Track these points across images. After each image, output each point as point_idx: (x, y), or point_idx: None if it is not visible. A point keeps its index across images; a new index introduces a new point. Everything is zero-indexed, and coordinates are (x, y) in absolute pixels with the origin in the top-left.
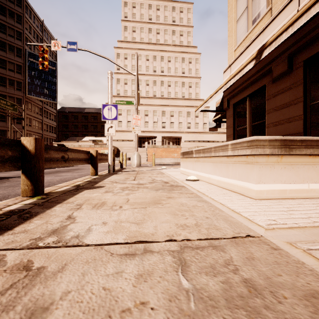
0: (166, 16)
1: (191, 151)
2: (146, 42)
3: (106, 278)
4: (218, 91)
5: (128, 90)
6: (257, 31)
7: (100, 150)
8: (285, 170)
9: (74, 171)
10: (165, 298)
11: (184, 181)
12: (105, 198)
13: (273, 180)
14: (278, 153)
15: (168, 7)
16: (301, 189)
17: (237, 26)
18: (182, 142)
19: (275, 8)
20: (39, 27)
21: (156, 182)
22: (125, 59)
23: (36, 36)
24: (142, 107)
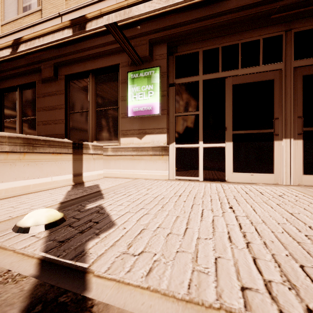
0: None
1: None
2: None
3: None
4: None
5: None
6: (29, 23)
7: None
8: (28, 166)
9: None
10: None
11: None
12: None
13: (15, 178)
14: (21, 150)
15: None
16: (45, 182)
17: None
18: None
19: (45, 13)
20: None
21: None
22: None
23: None
24: None
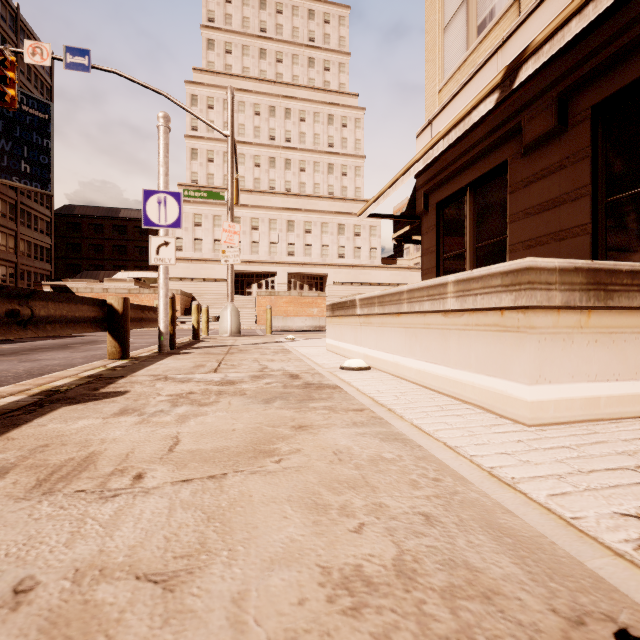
0: (297, 28)
1: (351, 301)
2: (255, 77)
3: None
4: (410, 170)
5: (216, 174)
6: (489, 48)
7: (154, 299)
8: (596, 347)
9: (79, 348)
10: None
11: (336, 372)
12: (107, 436)
13: (571, 374)
14: (582, 303)
15: (300, 9)
16: (632, 395)
17: (444, 39)
18: (328, 286)
19: None
20: (7, 20)
21: (270, 376)
22: (210, 109)
23: (1, 40)
24: (246, 212)
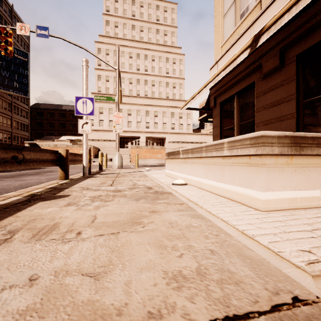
0: (150, 14)
1: (177, 151)
2: (129, 39)
3: None
4: (206, 86)
5: (110, 88)
6: (246, 26)
7: (79, 150)
8: (295, 173)
9: (44, 174)
10: None
11: (170, 186)
12: (62, 215)
13: (283, 187)
14: (288, 152)
15: (152, 5)
16: (313, 197)
17: (224, 21)
18: (166, 143)
19: (265, 0)
20: (7, 12)
21: (138, 188)
22: (107, 55)
23: (4, 22)
24: (125, 106)
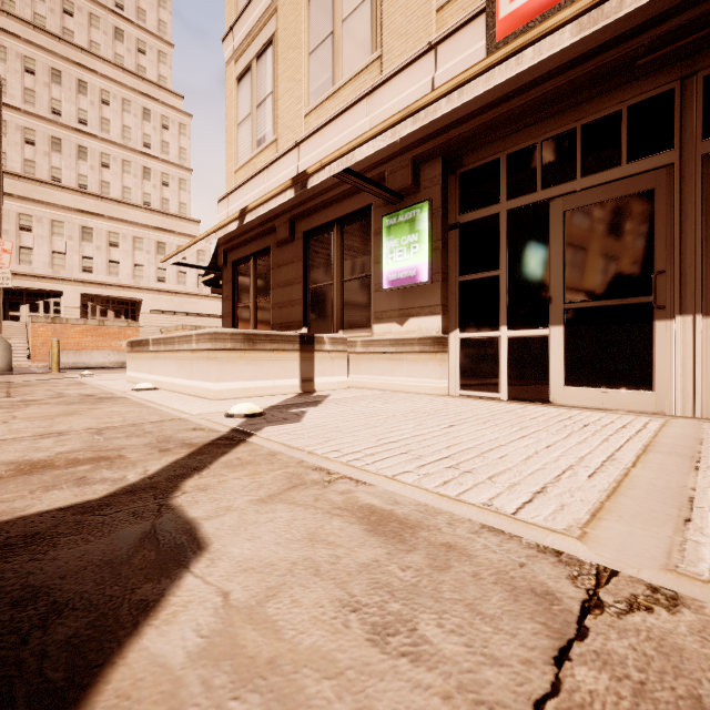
0: None
1: (146, 340)
2: (26, 19)
3: (25, 445)
4: (198, 243)
5: None
6: (263, 162)
7: None
8: (249, 366)
9: None
10: (82, 442)
11: (128, 392)
12: None
13: (236, 378)
14: (242, 348)
15: None
16: (266, 386)
17: (238, 133)
18: (143, 314)
19: (281, 143)
20: None
21: (68, 396)
22: None
23: None
24: (8, 203)
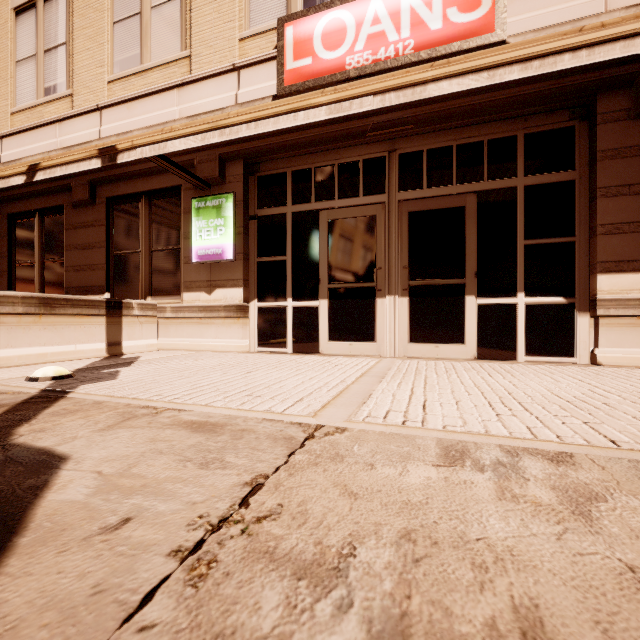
0: None
1: None
2: None
3: None
4: None
5: None
6: (54, 113)
7: None
8: (46, 331)
9: None
10: None
11: None
12: None
13: (29, 343)
14: (37, 312)
15: None
16: (67, 351)
17: (17, 71)
18: None
19: (78, 100)
20: None
21: None
22: None
23: None
24: None
